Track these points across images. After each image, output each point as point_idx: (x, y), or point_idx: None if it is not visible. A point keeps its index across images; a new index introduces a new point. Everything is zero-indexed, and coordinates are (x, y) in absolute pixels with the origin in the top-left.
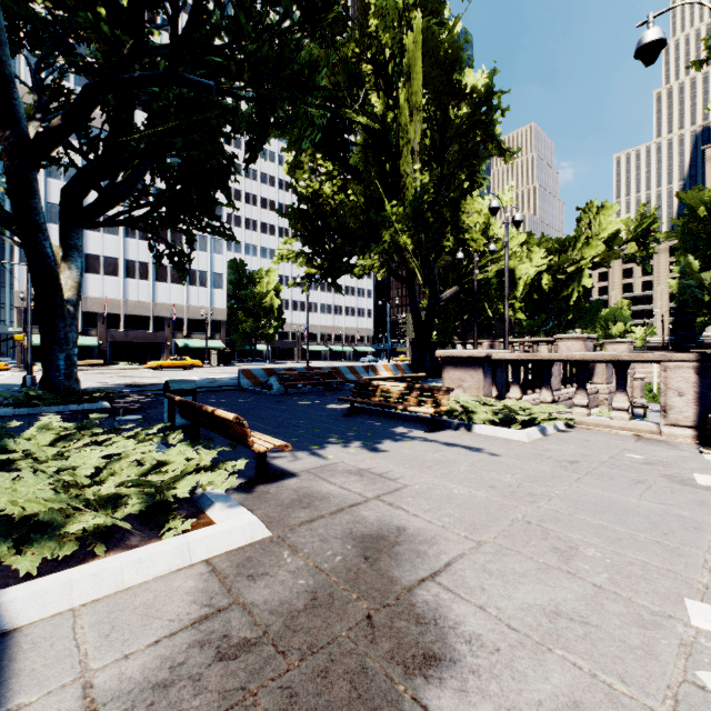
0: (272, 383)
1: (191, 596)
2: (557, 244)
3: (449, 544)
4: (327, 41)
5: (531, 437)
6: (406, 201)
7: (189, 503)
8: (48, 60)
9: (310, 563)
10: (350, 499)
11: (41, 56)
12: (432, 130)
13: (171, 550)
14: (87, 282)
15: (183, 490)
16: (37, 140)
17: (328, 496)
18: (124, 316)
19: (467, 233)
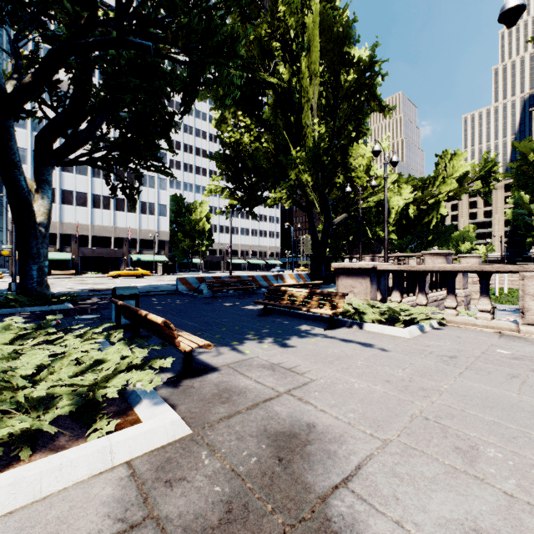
0: (203, 289)
1: (106, 507)
2: (420, 183)
3: (357, 443)
4: (245, 19)
5: (413, 334)
6: (306, 147)
7: (120, 399)
8: (24, 33)
9: (226, 466)
10: (264, 393)
11: (19, 29)
12: (327, 92)
13: (93, 453)
14: (63, 211)
15: (113, 389)
16: (12, 94)
17: (244, 390)
18: (92, 237)
19: (353, 173)
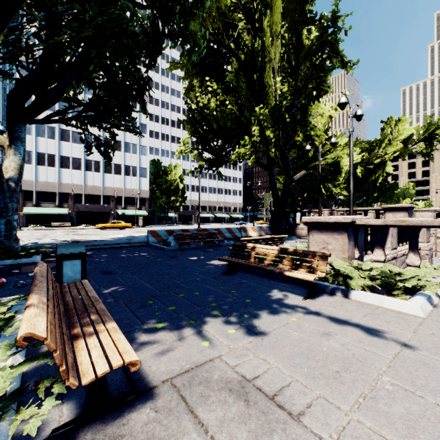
0: (170, 241)
1: None
2: (367, 145)
3: None
4: None
5: (425, 310)
6: (269, 106)
7: None
8: None
9: None
10: None
11: None
12: (289, 53)
13: None
14: (61, 174)
15: None
16: None
17: None
18: (85, 195)
19: (312, 132)
